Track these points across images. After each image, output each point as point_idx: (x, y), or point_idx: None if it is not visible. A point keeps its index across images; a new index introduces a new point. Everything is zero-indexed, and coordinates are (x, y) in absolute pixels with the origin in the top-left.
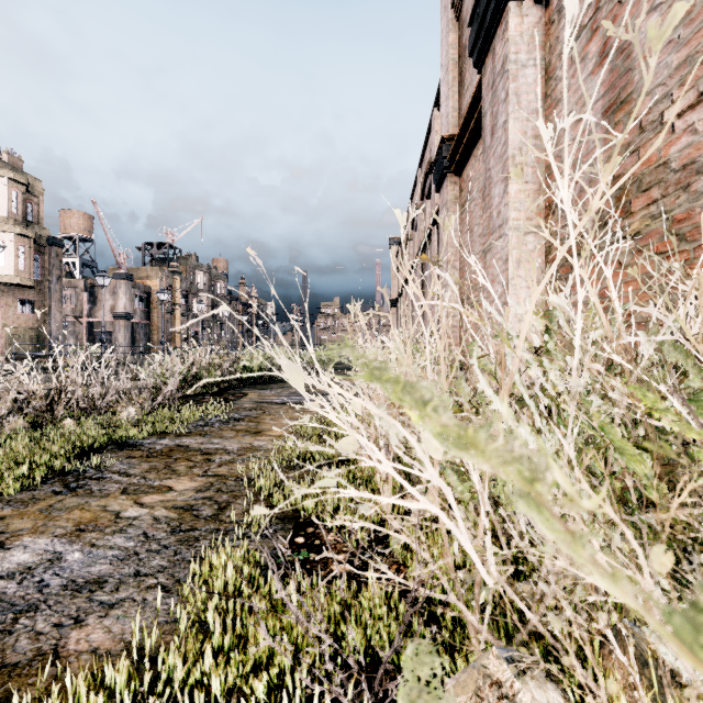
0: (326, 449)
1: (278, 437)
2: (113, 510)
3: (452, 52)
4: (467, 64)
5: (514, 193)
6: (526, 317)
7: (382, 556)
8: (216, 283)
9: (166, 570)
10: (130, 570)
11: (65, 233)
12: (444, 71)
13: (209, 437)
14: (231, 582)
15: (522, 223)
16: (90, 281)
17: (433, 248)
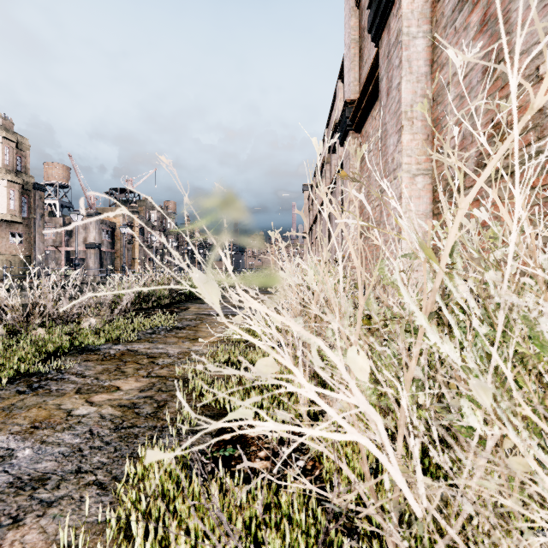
0: (241, 373)
1: (212, 343)
2: (66, 408)
3: (353, 33)
4: (365, 42)
5: (406, 142)
6: (451, 230)
7: (299, 452)
8: (167, 220)
9: (105, 467)
10: (72, 467)
11: (48, 181)
12: (346, 49)
13: (155, 343)
14: (160, 482)
15: (413, 167)
16: (67, 218)
17: (337, 192)
